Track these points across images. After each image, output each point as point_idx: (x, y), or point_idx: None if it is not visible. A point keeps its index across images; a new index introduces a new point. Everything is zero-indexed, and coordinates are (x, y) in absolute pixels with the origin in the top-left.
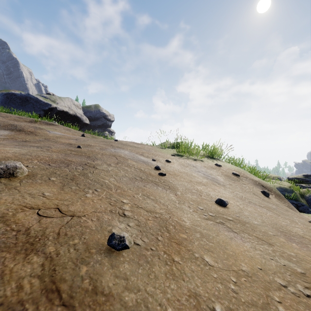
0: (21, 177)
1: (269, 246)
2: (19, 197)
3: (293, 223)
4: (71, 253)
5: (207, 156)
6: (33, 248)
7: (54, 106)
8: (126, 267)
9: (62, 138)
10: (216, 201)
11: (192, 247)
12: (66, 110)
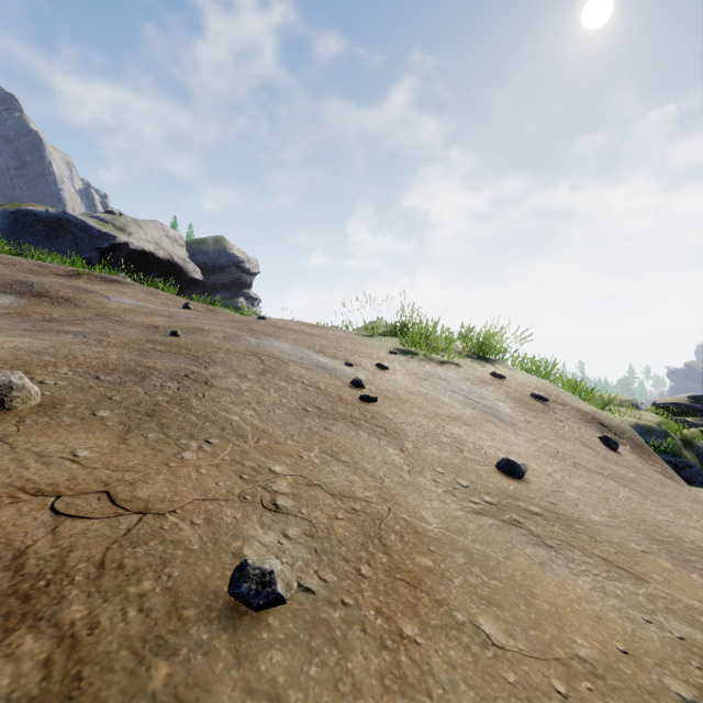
0: (23, 409)
1: (637, 583)
2: (11, 462)
3: (681, 516)
4: (129, 624)
5: (472, 354)
6: (28, 611)
7: (122, 239)
8: (275, 662)
9: (137, 314)
10: (498, 464)
11: (447, 592)
12: (149, 248)
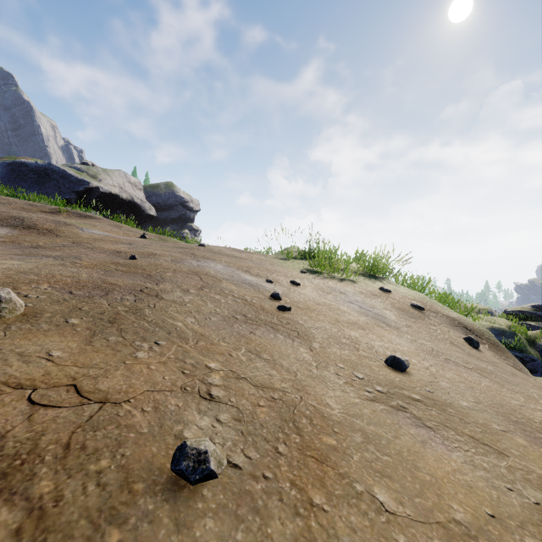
0: (10, 318)
1: (499, 457)
2: None
3: (530, 401)
4: (88, 496)
5: (365, 273)
6: (5, 486)
7: (94, 184)
8: (208, 528)
9: (104, 242)
10: (387, 360)
11: (348, 467)
12: (115, 191)
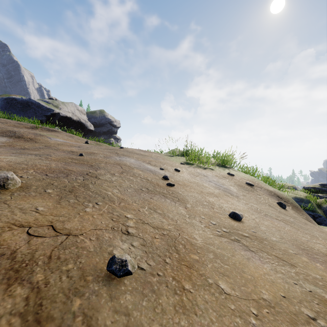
0: (13, 189)
1: (291, 267)
2: (8, 212)
3: (313, 238)
4: (62, 282)
5: (219, 164)
6: (18, 276)
7: (56, 111)
8: (127, 299)
9: (64, 145)
10: (230, 214)
11: (204, 270)
12: (69, 115)
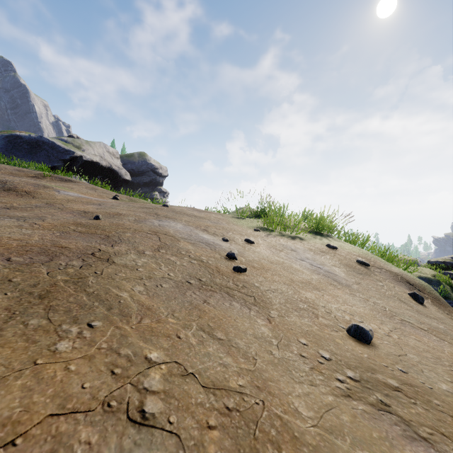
0: None
1: None
2: None
3: None
4: None
5: (311, 230)
6: None
7: (78, 154)
8: None
9: (76, 203)
10: (349, 330)
11: None
12: (96, 160)
